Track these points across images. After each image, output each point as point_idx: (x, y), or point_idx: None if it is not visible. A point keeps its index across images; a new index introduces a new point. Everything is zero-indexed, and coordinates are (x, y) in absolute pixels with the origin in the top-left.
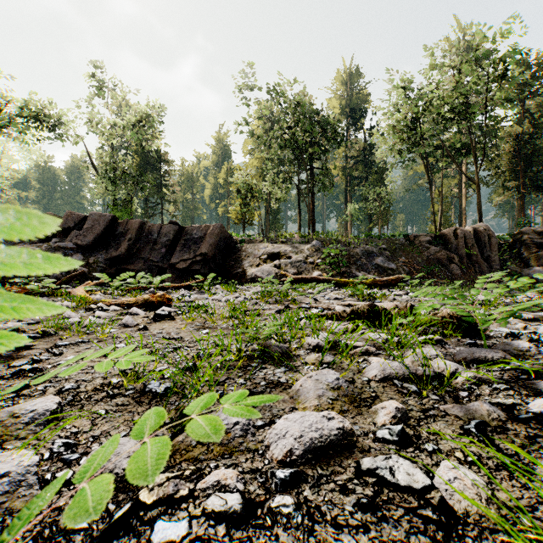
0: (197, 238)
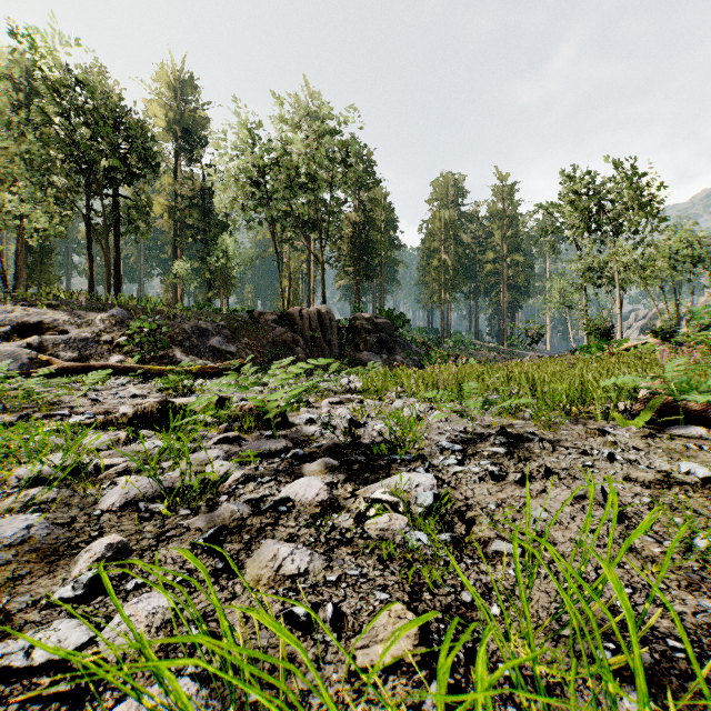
0: None
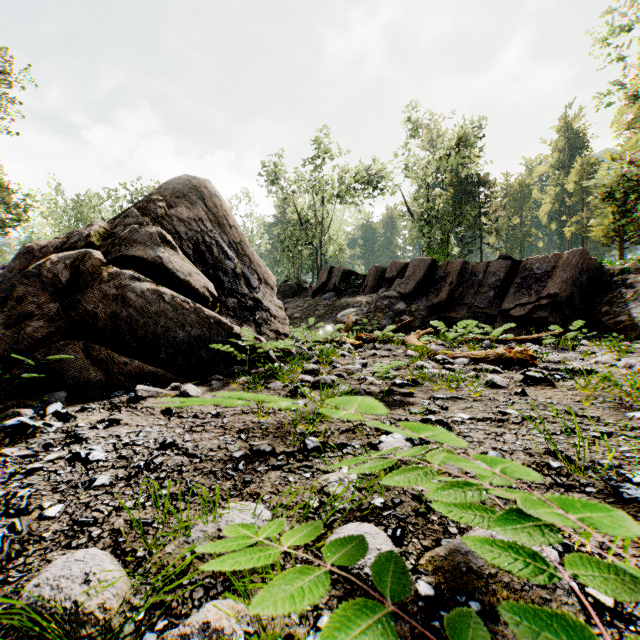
0: (540, 274)
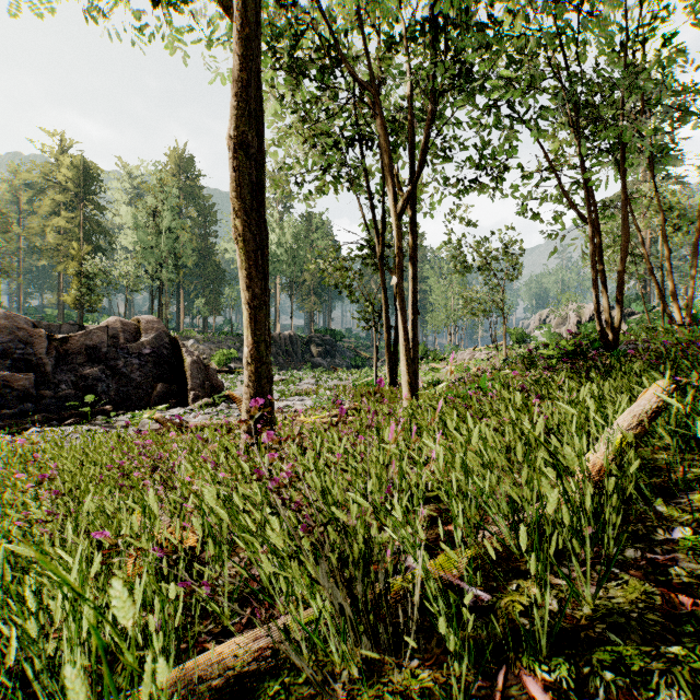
0: None
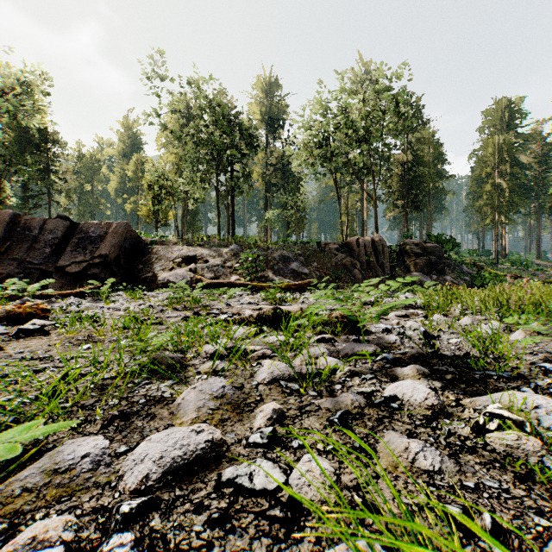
0: (95, 237)
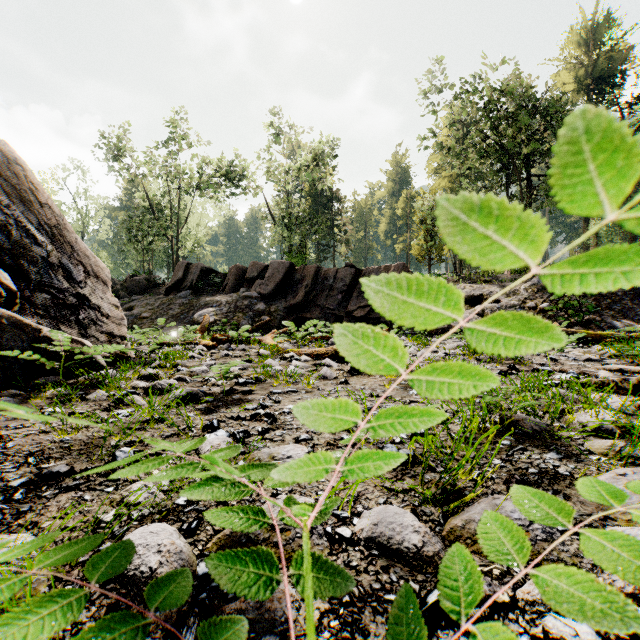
0: None
